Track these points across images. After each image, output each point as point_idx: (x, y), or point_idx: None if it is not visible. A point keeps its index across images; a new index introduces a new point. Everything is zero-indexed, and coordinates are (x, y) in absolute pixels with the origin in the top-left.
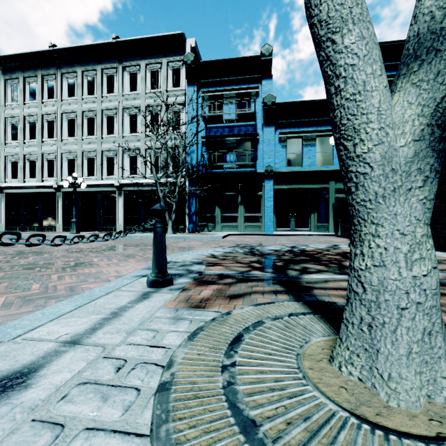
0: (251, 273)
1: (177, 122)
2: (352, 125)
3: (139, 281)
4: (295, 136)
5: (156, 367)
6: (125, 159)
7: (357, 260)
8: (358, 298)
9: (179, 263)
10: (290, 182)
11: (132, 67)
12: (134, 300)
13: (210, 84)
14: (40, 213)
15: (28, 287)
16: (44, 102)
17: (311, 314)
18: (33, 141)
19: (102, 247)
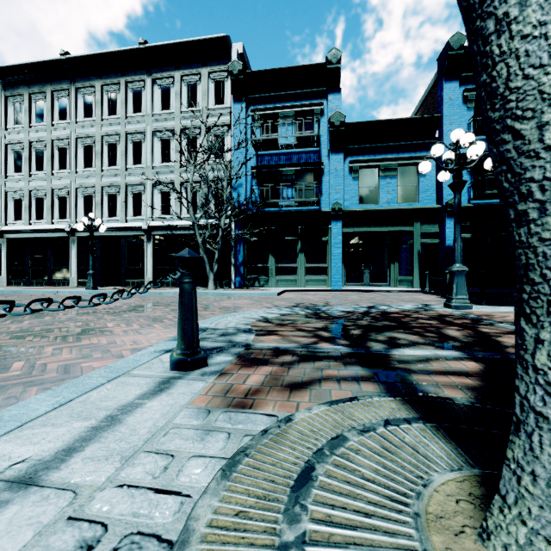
0: (319, 347)
1: (220, 149)
2: (536, 88)
3: (159, 359)
4: (370, 165)
5: (158, 546)
6: (156, 195)
7: (545, 352)
8: (547, 427)
9: (219, 331)
10: (364, 224)
11: (163, 80)
12: (146, 393)
13: (262, 100)
14: (49, 263)
15: (8, 366)
16: (54, 125)
17: (420, 422)
18: (41, 173)
19: (123, 306)
